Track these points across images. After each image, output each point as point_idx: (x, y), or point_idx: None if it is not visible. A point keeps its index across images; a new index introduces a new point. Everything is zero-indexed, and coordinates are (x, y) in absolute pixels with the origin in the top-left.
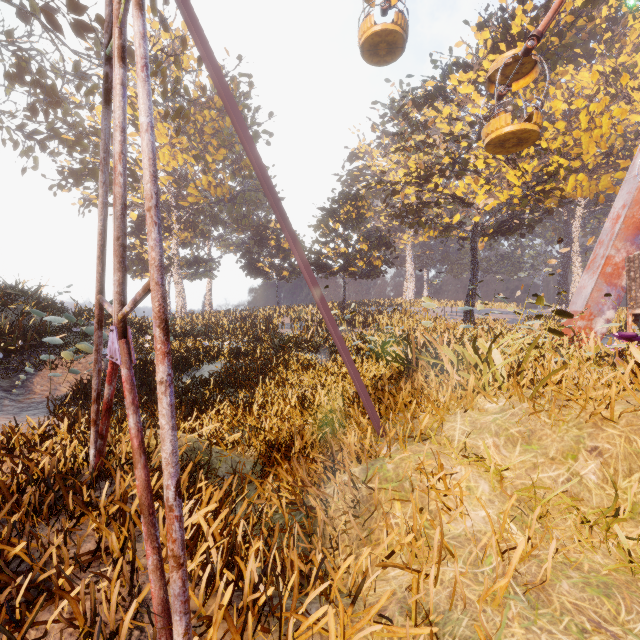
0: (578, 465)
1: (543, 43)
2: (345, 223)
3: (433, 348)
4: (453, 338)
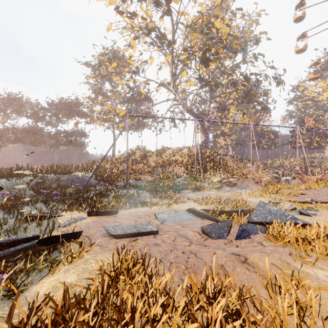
0: None
1: None
2: (307, 130)
3: None
4: None
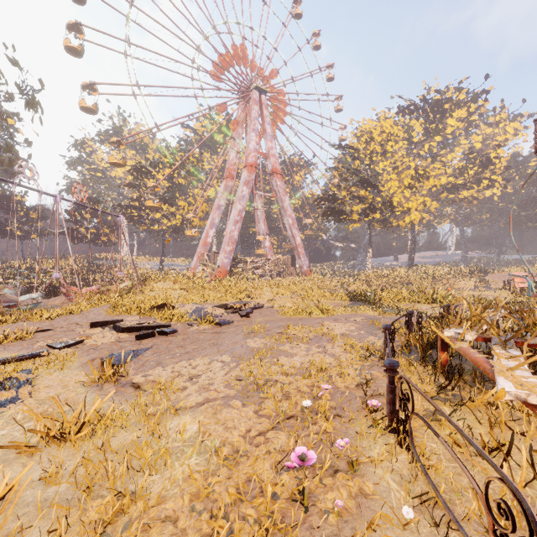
0: (168, 286)
1: (186, 172)
2: (93, 215)
3: (150, 276)
4: None
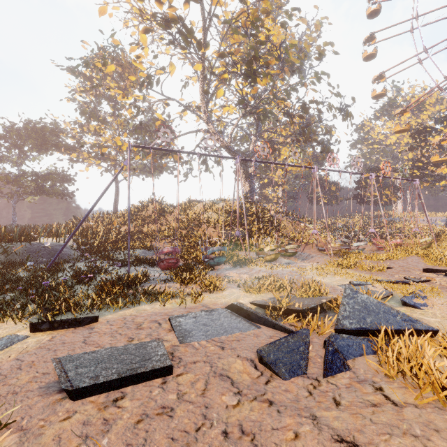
0: None
1: None
2: (375, 181)
3: (444, 232)
4: (445, 232)
